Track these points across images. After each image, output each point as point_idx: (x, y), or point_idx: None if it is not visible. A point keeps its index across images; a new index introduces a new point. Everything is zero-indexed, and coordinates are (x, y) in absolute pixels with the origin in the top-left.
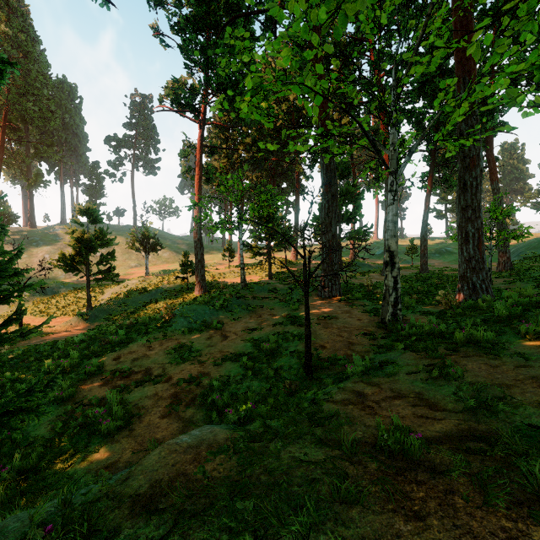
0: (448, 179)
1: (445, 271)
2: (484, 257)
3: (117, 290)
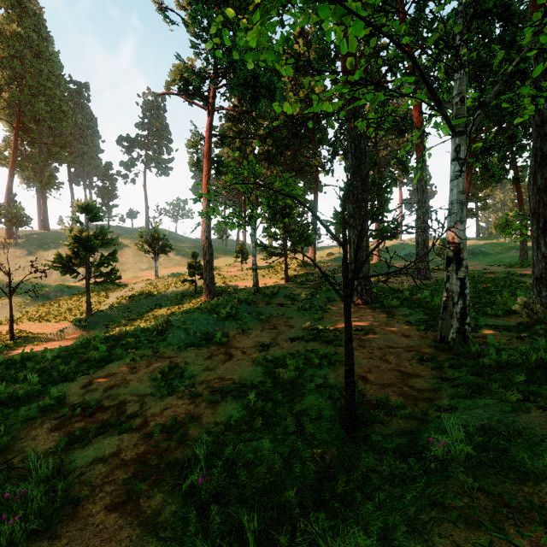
0: (490, 168)
1: (487, 273)
2: None
3: (122, 294)
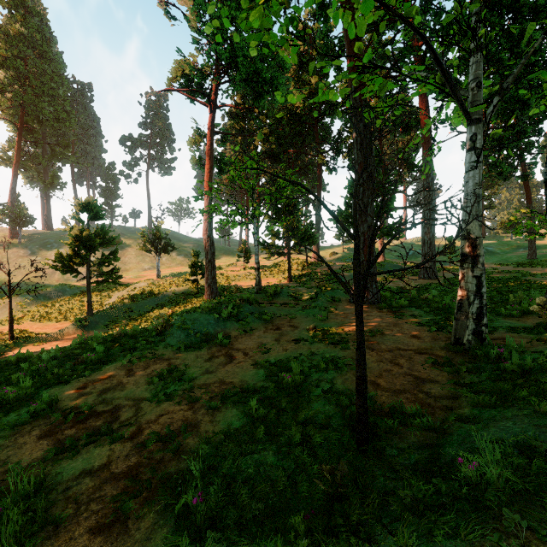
0: (498, 165)
1: (495, 273)
2: None
3: (124, 294)
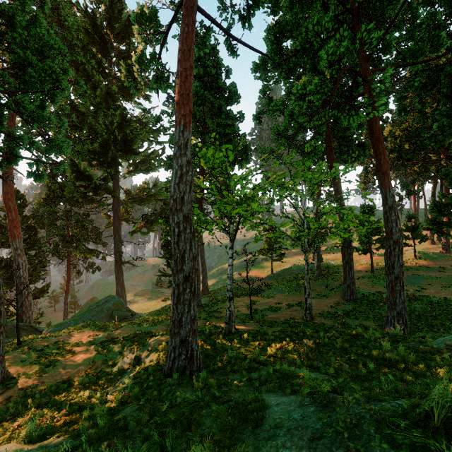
0: None
1: None
2: (397, 301)
3: (291, 263)
